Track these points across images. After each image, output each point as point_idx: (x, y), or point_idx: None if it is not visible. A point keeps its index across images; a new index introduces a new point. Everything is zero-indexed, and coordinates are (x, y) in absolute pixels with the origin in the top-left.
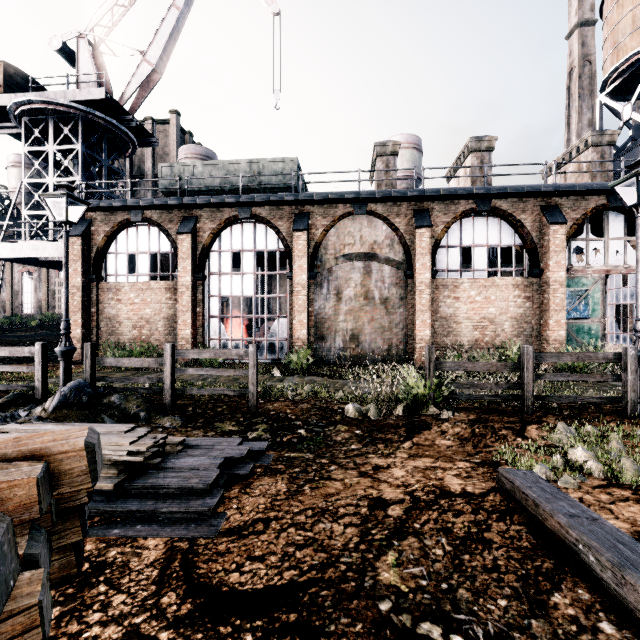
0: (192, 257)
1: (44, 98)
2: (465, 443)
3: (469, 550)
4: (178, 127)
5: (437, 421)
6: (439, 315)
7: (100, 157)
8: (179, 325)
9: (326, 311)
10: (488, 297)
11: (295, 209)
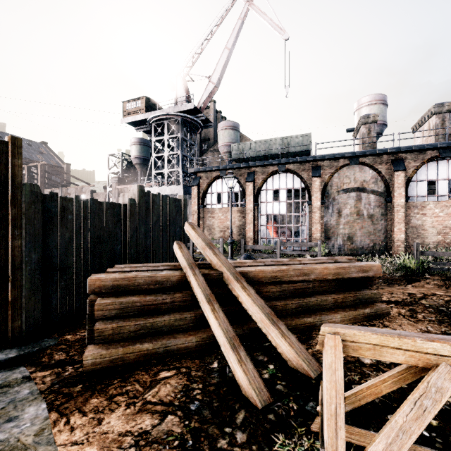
0: (253, 194)
1: (165, 113)
2: (441, 287)
3: (450, 302)
4: (214, 110)
5: (423, 279)
6: (410, 225)
7: (187, 138)
8: (246, 230)
9: (331, 222)
10: (449, 213)
11: (312, 164)
